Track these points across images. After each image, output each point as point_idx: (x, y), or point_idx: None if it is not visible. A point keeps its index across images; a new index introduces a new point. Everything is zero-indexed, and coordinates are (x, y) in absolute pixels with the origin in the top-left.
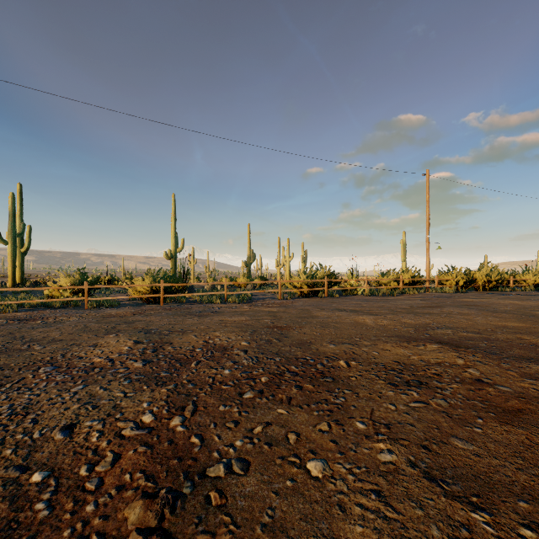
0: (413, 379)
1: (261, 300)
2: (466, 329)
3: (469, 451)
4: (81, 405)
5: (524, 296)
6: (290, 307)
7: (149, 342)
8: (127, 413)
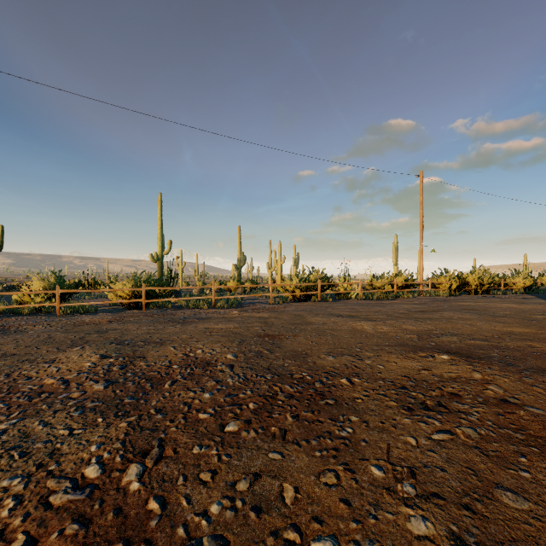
0: (429, 400)
1: (251, 304)
2: (473, 336)
3: (526, 512)
4: (5, 451)
5: (518, 300)
6: (282, 313)
7: (119, 356)
8: (65, 464)
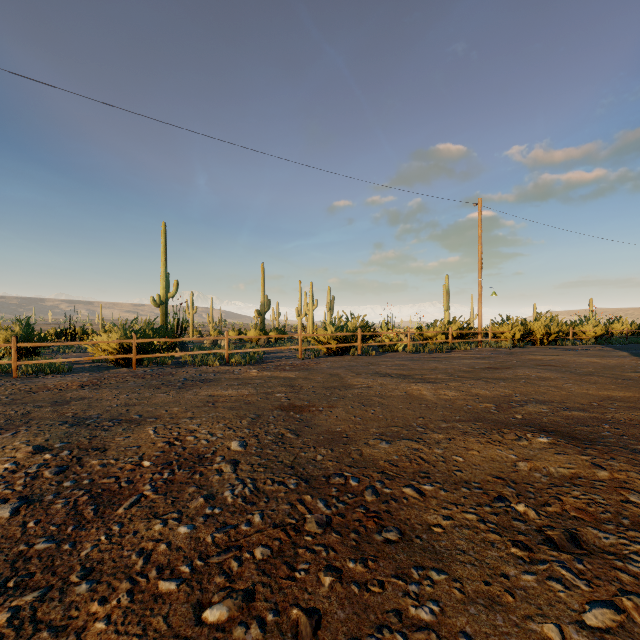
0: (548, 524)
1: (276, 360)
2: (565, 404)
3: None
4: None
5: (596, 352)
6: (313, 371)
7: (64, 447)
8: None
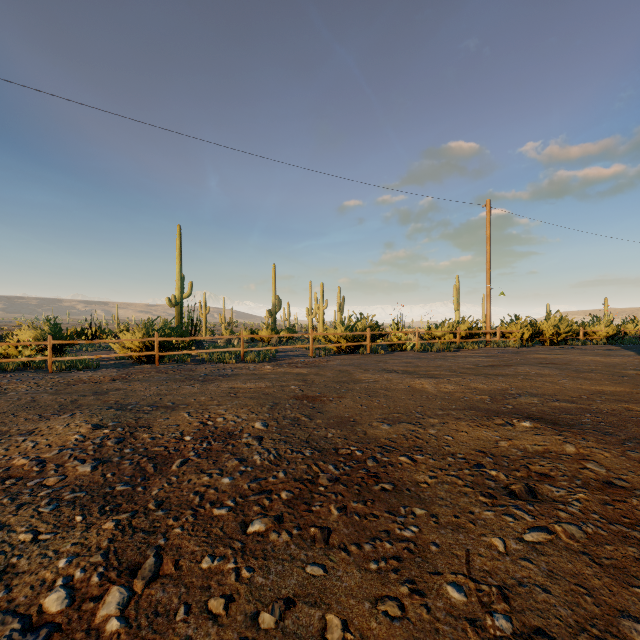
0: (514, 483)
1: (288, 358)
2: (556, 397)
3: None
4: None
5: (602, 351)
6: (324, 368)
7: (117, 425)
8: (18, 590)
